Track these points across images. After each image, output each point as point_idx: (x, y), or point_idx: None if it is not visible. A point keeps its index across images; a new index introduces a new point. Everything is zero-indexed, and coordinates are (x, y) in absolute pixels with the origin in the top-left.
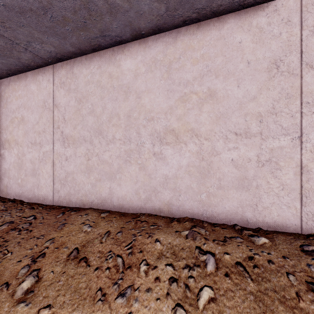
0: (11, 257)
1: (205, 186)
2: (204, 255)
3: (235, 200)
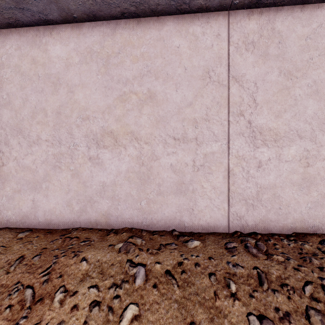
0: None
1: (145, 192)
2: (135, 268)
3: (174, 205)
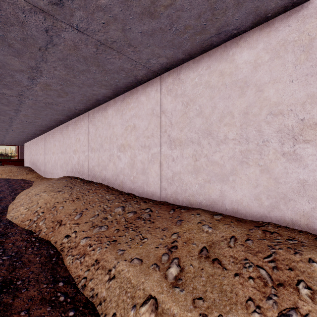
0: (148, 242)
1: None
2: None
3: None
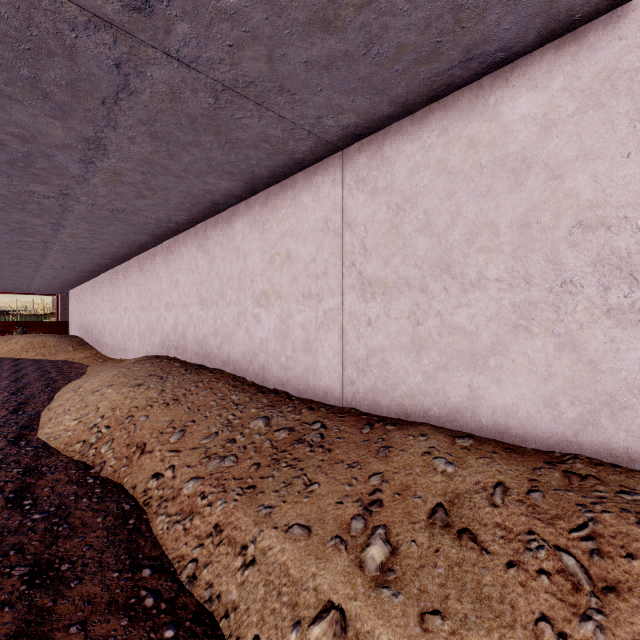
0: (321, 492)
1: None
2: None
3: None
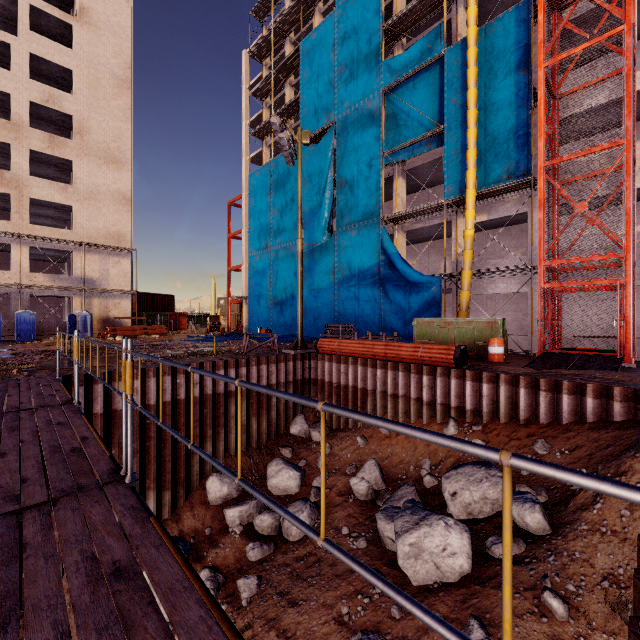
0: None
1: None
2: None
3: None
